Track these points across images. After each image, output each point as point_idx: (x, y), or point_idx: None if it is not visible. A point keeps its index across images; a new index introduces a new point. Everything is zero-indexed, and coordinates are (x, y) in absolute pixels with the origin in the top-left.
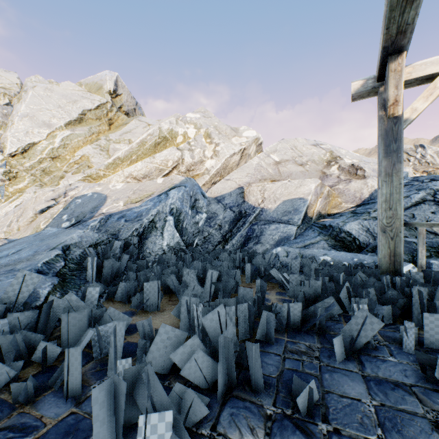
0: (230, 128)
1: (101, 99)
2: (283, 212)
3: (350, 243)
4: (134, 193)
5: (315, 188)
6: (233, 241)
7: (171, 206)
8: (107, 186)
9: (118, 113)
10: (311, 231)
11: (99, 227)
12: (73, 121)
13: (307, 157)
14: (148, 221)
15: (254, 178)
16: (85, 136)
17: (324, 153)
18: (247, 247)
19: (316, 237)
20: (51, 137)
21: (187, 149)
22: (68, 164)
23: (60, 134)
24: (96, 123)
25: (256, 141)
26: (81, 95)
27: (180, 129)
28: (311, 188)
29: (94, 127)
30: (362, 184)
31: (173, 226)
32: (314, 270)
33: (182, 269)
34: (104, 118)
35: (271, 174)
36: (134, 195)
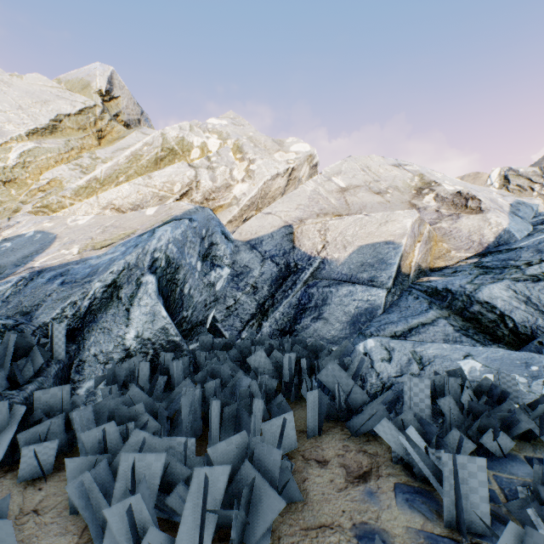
0: (272, 140)
1: (87, 100)
2: (360, 266)
3: (495, 324)
4: (104, 231)
5: (412, 226)
6: (276, 315)
7: (155, 254)
8: (63, 221)
9: (112, 122)
10: (413, 299)
11: (9, 296)
12: (41, 130)
13: (387, 182)
14: (102, 286)
15: (309, 211)
16: (59, 152)
17: (411, 177)
18: (300, 326)
19: (427, 312)
20: (1, 150)
21: (205, 166)
22: (28, 191)
23: (16, 147)
24: (78, 134)
25: (309, 160)
26: (55, 94)
27: (195, 138)
28: (405, 226)
29: (74, 140)
30: (480, 220)
31: (153, 296)
32: (468, 406)
33: (144, 417)
34: (91, 128)
35: (334, 206)
36: (101, 236)
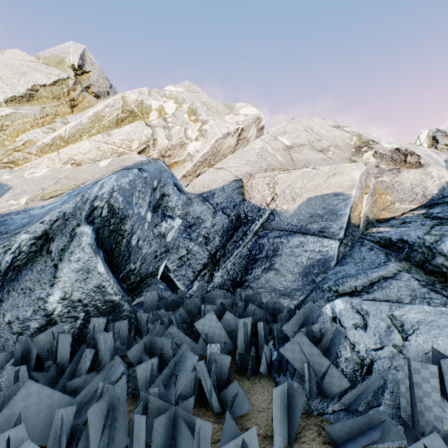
0: (223, 104)
1: (61, 73)
2: (310, 217)
3: None
4: (56, 182)
5: (360, 178)
6: (228, 265)
7: (95, 202)
8: (21, 174)
9: (83, 93)
10: (367, 250)
11: None
12: (19, 98)
13: (328, 141)
14: (30, 238)
15: (258, 166)
16: (34, 118)
17: (350, 137)
18: (251, 276)
19: (387, 264)
20: None
21: (162, 126)
22: (5, 151)
23: None
24: (52, 102)
25: (257, 122)
26: (33, 67)
27: (153, 101)
28: (354, 178)
29: (49, 108)
30: (421, 174)
31: (86, 249)
32: None
33: (23, 447)
34: (64, 97)
35: (281, 162)
36: (53, 186)
